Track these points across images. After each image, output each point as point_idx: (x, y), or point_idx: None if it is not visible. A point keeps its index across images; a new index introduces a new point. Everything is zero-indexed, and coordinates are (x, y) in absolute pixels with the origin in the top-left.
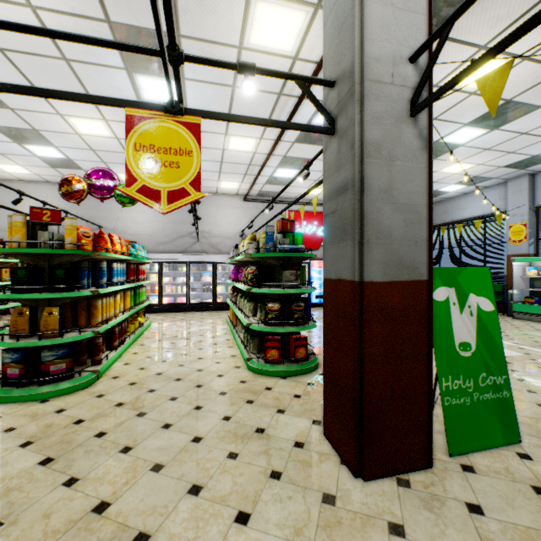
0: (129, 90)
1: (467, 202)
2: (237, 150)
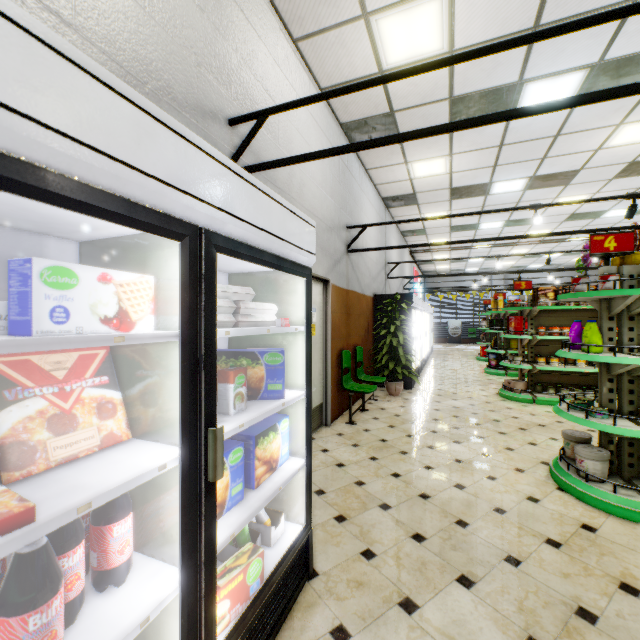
0: (623, 207)
1: (464, 278)
2: (525, 233)
